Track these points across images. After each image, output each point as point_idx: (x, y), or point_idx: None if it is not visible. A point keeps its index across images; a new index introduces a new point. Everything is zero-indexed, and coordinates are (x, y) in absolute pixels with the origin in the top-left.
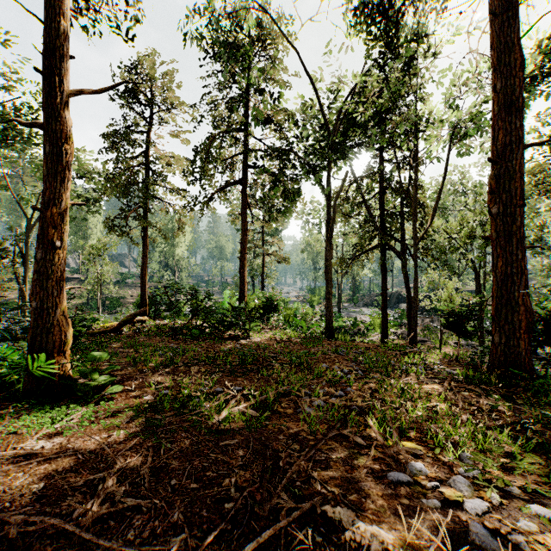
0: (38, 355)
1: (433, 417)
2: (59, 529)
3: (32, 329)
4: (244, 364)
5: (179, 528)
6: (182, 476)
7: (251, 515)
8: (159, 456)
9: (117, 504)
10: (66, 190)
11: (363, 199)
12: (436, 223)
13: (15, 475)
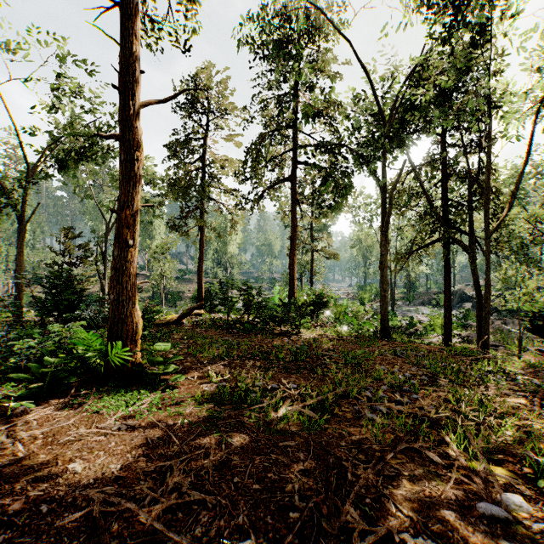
0: (115, 343)
1: (526, 439)
2: (134, 514)
3: (110, 319)
4: (297, 361)
5: (244, 532)
6: (243, 474)
7: (319, 530)
8: (221, 450)
9: (184, 496)
10: (137, 193)
11: (423, 189)
12: (512, 212)
13: (97, 453)
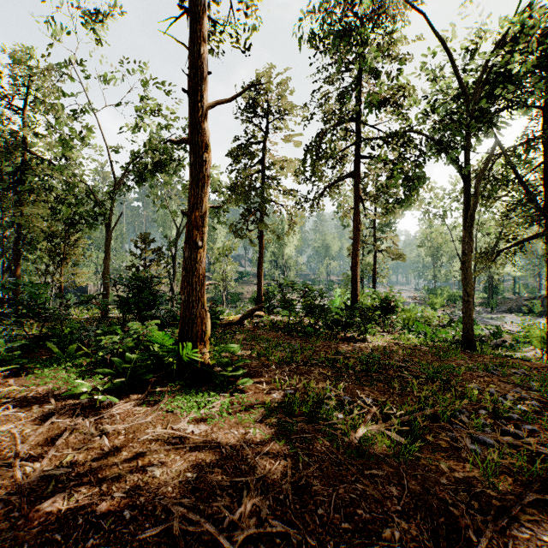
0: (185, 343)
1: None
2: (213, 537)
3: (181, 319)
4: (368, 371)
5: None
6: (328, 505)
7: None
8: (298, 470)
9: (265, 524)
10: (206, 195)
11: (517, 175)
12: None
13: (173, 457)
